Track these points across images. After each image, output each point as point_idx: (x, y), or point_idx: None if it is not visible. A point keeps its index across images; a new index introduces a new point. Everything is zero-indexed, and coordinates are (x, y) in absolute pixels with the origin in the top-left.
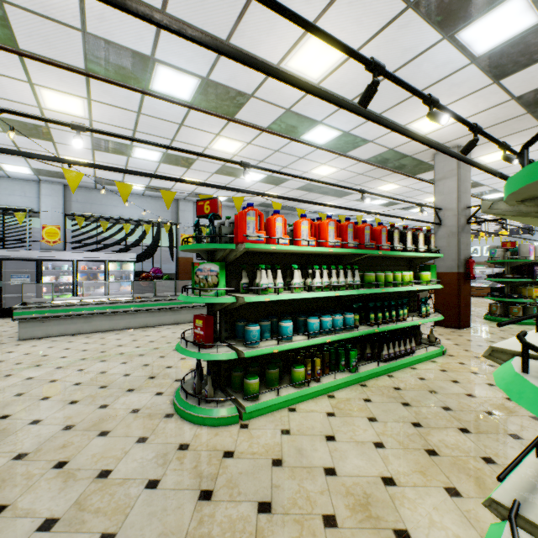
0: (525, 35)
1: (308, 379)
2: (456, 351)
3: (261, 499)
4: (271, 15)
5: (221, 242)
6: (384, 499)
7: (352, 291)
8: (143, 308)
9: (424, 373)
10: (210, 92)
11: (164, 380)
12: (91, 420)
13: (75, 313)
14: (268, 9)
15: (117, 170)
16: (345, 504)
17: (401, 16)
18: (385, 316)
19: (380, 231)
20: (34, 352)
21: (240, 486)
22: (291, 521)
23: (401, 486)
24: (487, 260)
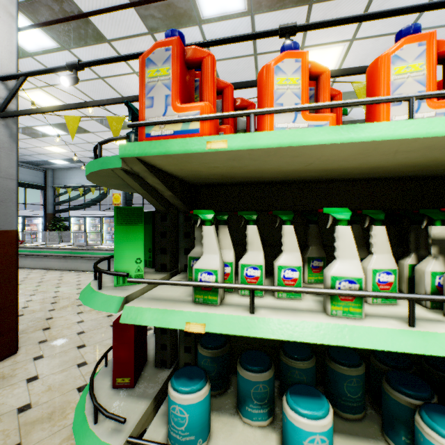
0: None
1: None
2: None
3: None
4: None
5: None
6: None
7: None
8: None
9: None
10: None
11: None
12: (45, 408)
13: None
14: None
15: (107, 102)
16: None
17: None
18: None
19: None
20: None
21: None
22: None
23: None
24: None
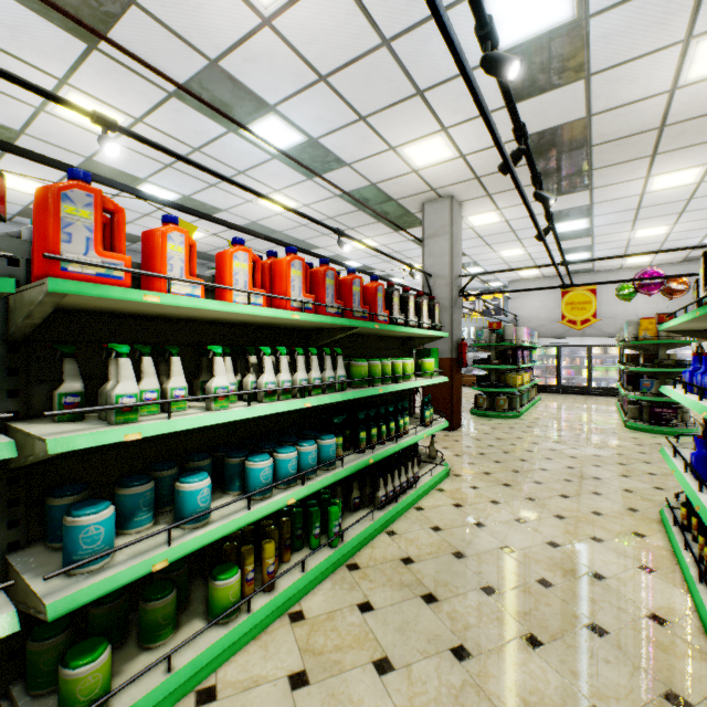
0: (554, 37)
1: (249, 596)
2: (462, 467)
3: None
4: None
5: None
6: None
7: (334, 395)
8: None
9: (437, 516)
10: None
11: None
12: None
13: None
14: None
15: None
16: None
17: None
18: (381, 432)
19: (375, 290)
20: None
21: None
22: None
23: None
24: None
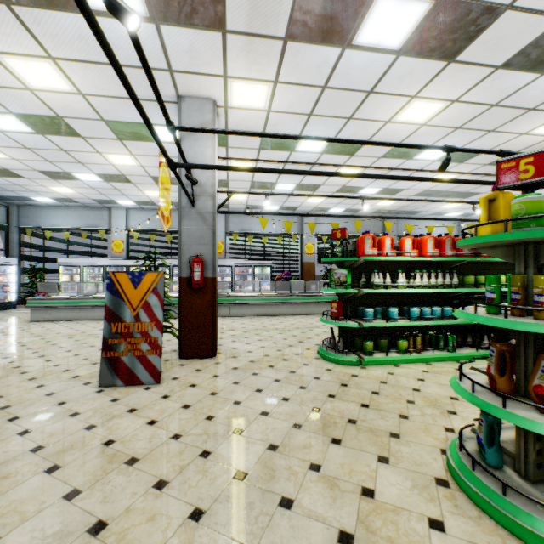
0: None
1: (410, 349)
2: None
3: (373, 391)
4: (382, 99)
5: (347, 255)
6: (447, 402)
7: (449, 289)
8: (283, 301)
9: None
10: (336, 145)
11: (308, 344)
12: (276, 354)
13: (242, 302)
14: (380, 97)
15: (284, 214)
16: (421, 400)
17: (492, 74)
18: None
19: None
20: (226, 324)
21: (362, 385)
22: (389, 398)
23: (461, 401)
24: None
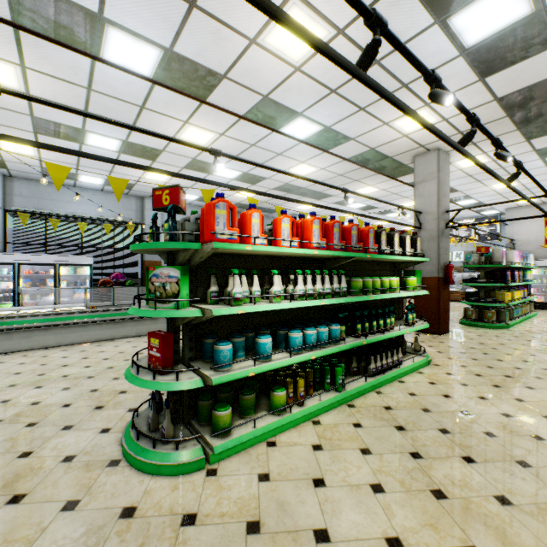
0: (516, 27)
1: (290, 404)
2: (441, 360)
3: None
4: None
5: (184, 241)
6: None
7: (339, 299)
8: (98, 319)
9: (414, 387)
10: (175, 69)
11: (114, 410)
12: (2, 478)
13: (9, 326)
14: None
15: (47, 147)
16: None
17: None
18: (372, 326)
19: (367, 232)
20: None
21: None
22: None
23: None
24: (456, 265)
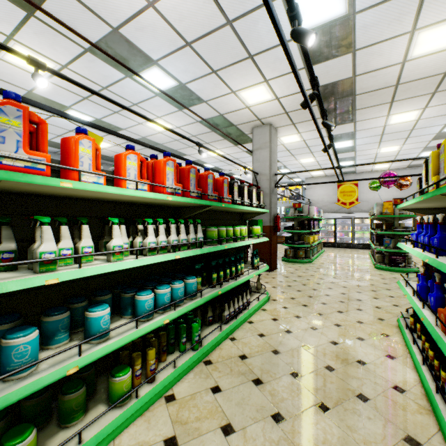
0: (334, 25)
1: (137, 387)
2: (277, 295)
3: None
4: None
5: None
6: None
7: (195, 250)
8: None
9: (262, 327)
10: None
11: None
12: None
13: None
14: None
15: None
16: None
17: None
18: (226, 273)
19: (222, 182)
20: None
21: None
22: None
23: None
24: None
